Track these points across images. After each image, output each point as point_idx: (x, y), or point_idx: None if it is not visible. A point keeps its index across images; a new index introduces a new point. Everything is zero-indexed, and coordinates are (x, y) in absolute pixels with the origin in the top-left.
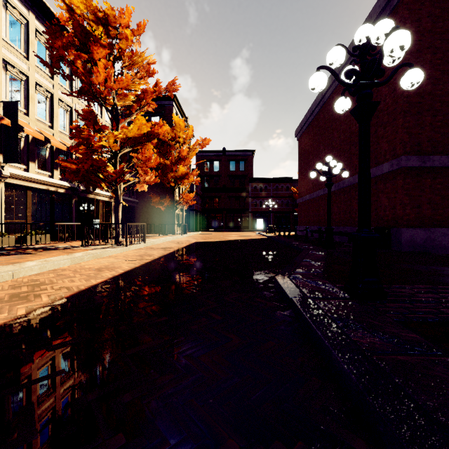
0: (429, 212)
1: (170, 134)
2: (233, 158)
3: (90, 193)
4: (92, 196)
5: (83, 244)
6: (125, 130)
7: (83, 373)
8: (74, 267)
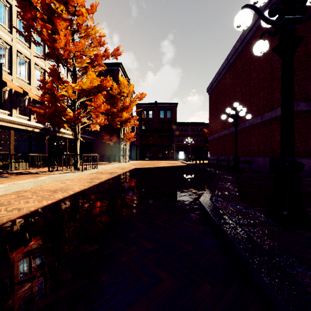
0: None
1: (117, 90)
2: (163, 108)
3: (58, 132)
4: (60, 134)
5: (49, 170)
6: (80, 83)
7: None
8: (35, 189)
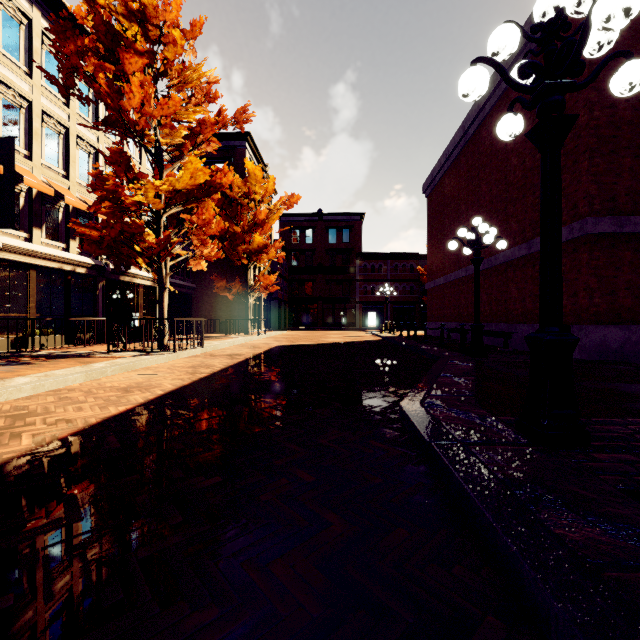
0: (629, 301)
1: (241, 188)
2: (334, 224)
3: (124, 274)
4: (127, 278)
5: (109, 349)
6: (171, 179)
7: (47, 604)
8: (88, 386)
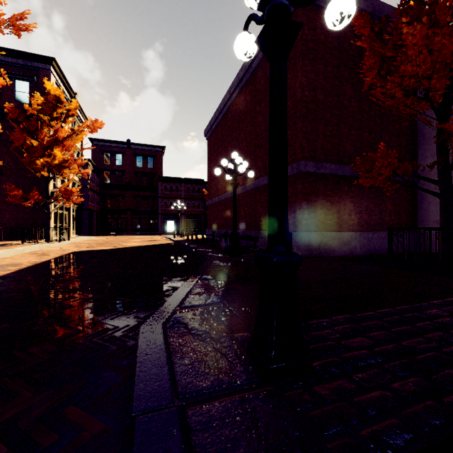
0: (322, 217)
1: (41, 105)
2: (140, 152)
3: None
4: None
5: None
6: None
7: None
8: None
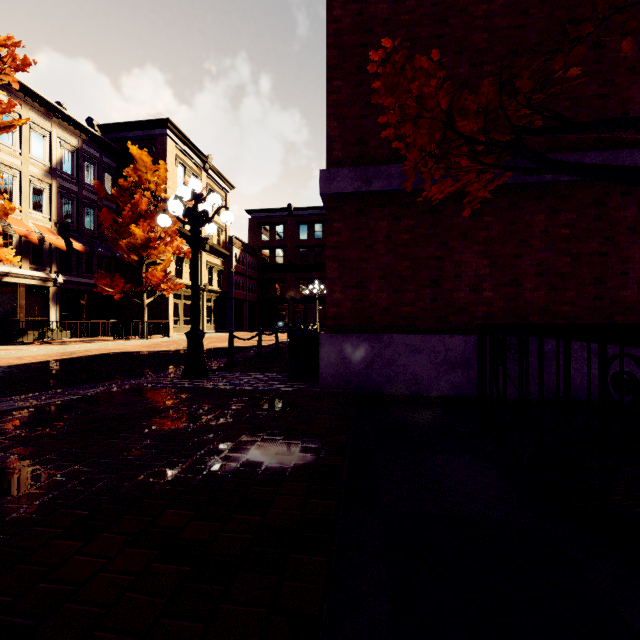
0: (385, 297)
1: (132, 177)
2: (305, 219)
3: None
4: None
5: None
6: None
7: None
8: None
